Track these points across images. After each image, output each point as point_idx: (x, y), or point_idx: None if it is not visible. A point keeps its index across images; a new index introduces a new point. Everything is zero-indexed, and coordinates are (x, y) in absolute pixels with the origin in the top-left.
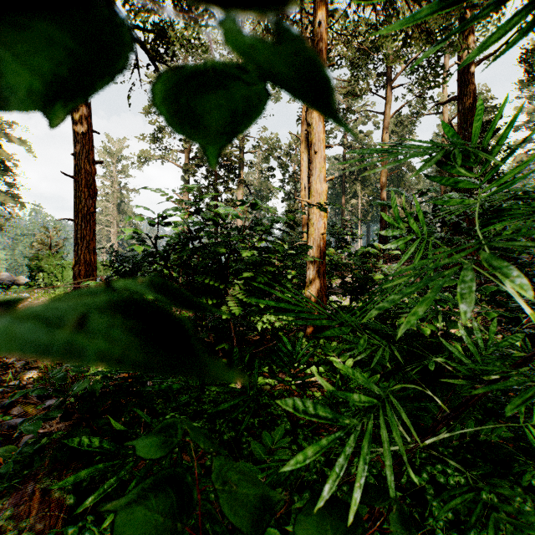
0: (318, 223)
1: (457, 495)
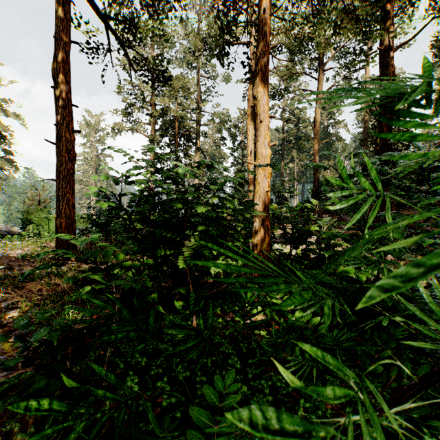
0: (263, 182)
1: (399, 437)
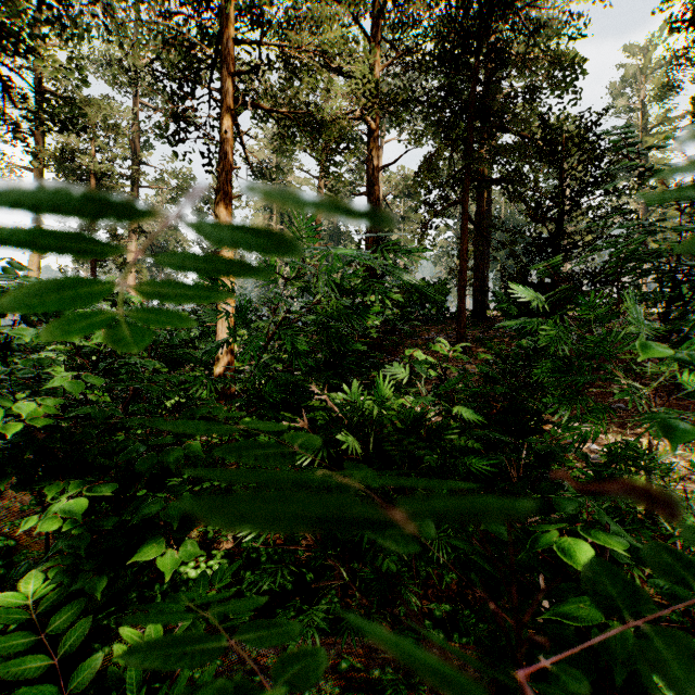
0: (227, 307)
1: None
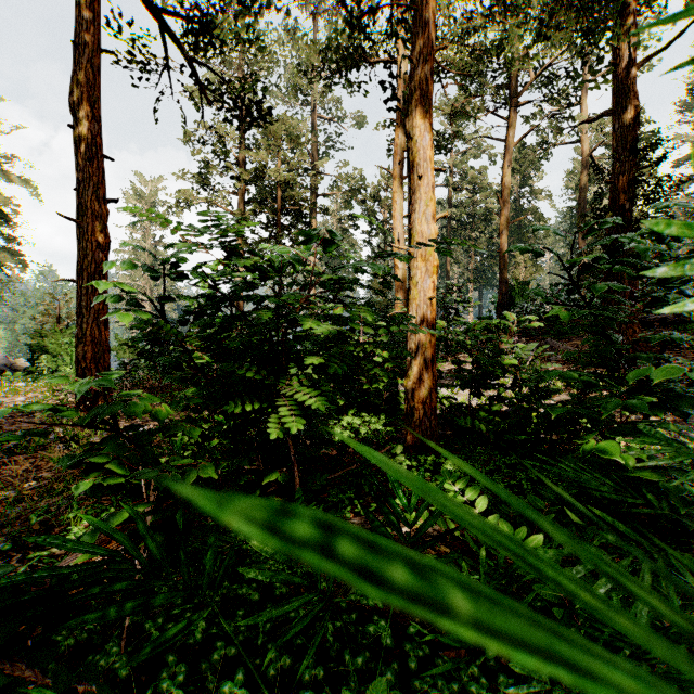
0: (425, 282)
1: None
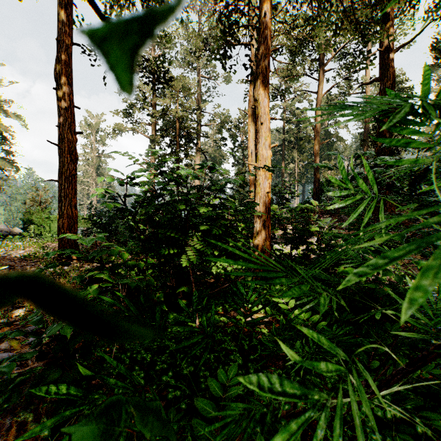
0: (264, 183)
1: (393, 427)
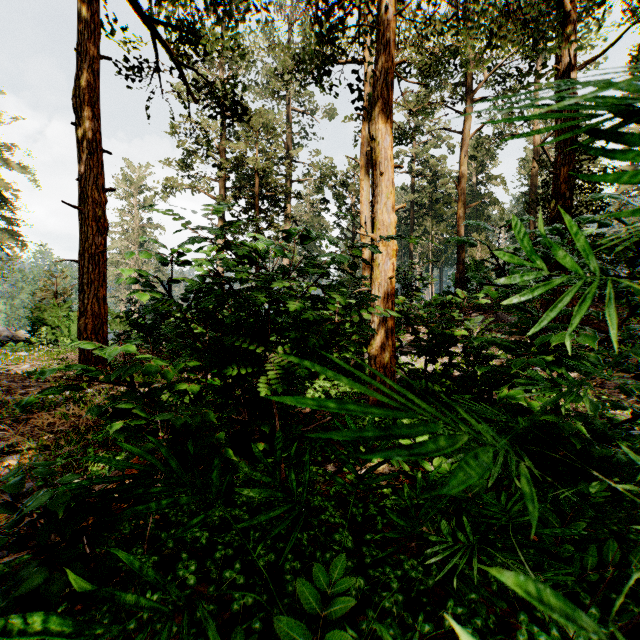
0: (385, 264)
1: None
